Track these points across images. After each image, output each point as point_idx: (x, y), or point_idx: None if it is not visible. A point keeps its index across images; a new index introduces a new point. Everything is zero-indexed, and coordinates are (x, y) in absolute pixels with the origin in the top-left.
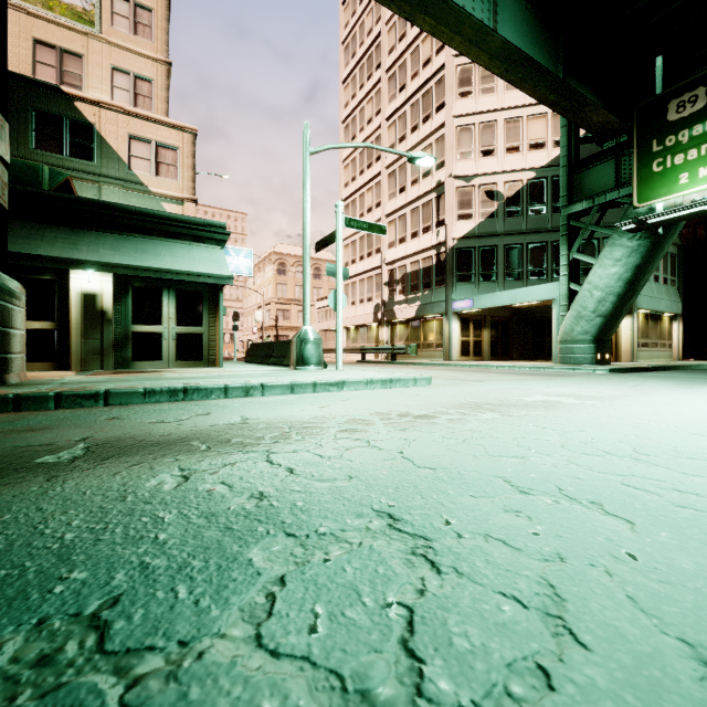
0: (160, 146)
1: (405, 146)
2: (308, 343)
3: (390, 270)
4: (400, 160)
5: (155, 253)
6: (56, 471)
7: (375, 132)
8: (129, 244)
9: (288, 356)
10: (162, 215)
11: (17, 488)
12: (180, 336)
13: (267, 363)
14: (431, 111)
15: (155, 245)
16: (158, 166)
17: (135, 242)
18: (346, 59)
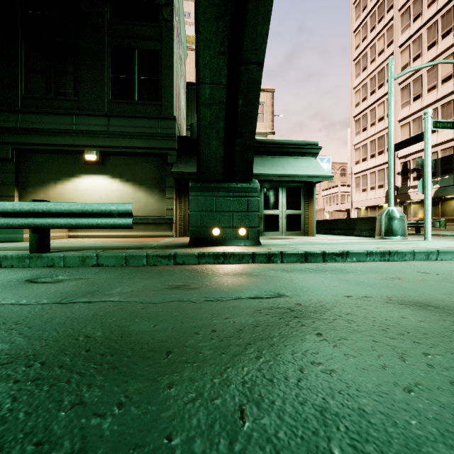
0: None
1: (421, 62)
2: (396, 219)
3: (403, 162)
4: (414, 75)
5: (282, 166)
6: None
7: (386, 59)
8: (268, 162)
9: (357, 229)
10: (282, 142)
11: None
12: (288, 216)
13: (333, 234)
14: (452, 25)
15: (280, 161)
16: None
17: (270, 160)
18: (356, 14)
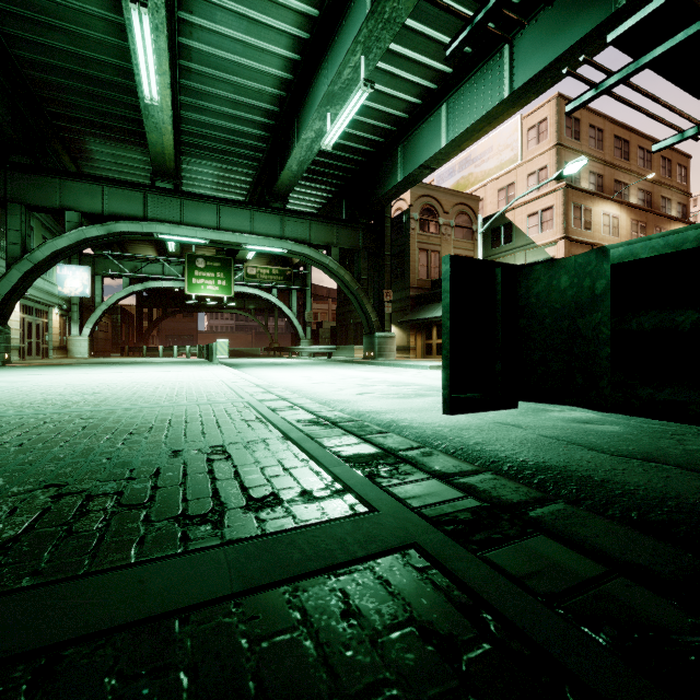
0: (543, 211)
1: None
2: None
3: None
4: None
5: None
6: (310, 365)
7: None
8: None
9: None
10: None
11: (306, 365)
12: None
13: None
14: None
15: None
16: (542, 226)
17: None
18: None
